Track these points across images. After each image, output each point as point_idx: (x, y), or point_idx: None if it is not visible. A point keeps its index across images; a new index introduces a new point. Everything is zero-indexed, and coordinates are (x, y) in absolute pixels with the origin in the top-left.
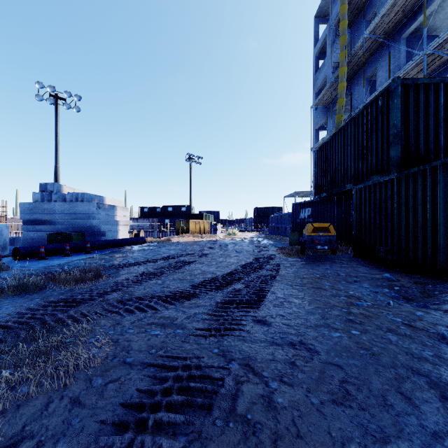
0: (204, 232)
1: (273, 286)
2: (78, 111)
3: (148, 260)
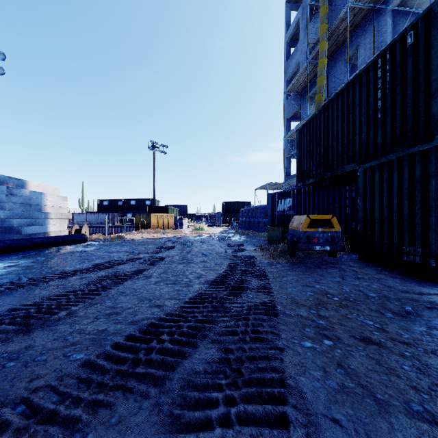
0: (167, 227)
1: (283, 351)
2: (2, 74)
3: (60, 273)
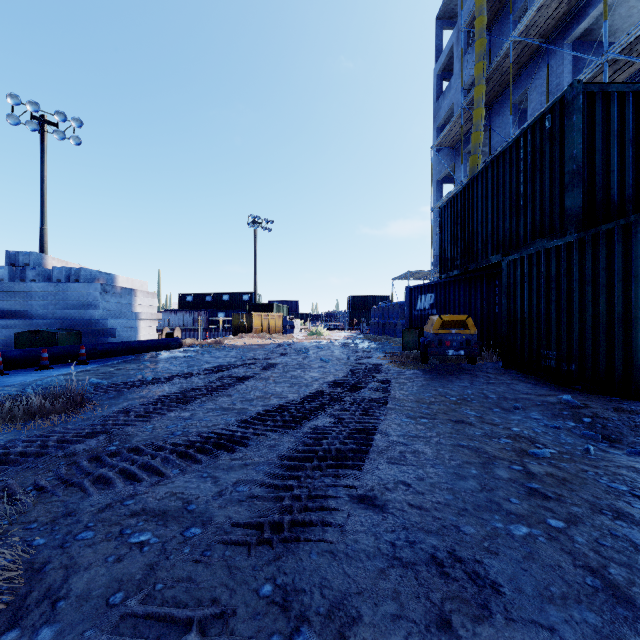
0: (274, 330)
1: (383, 420)
2: (78, 144)
3: (178, 374)
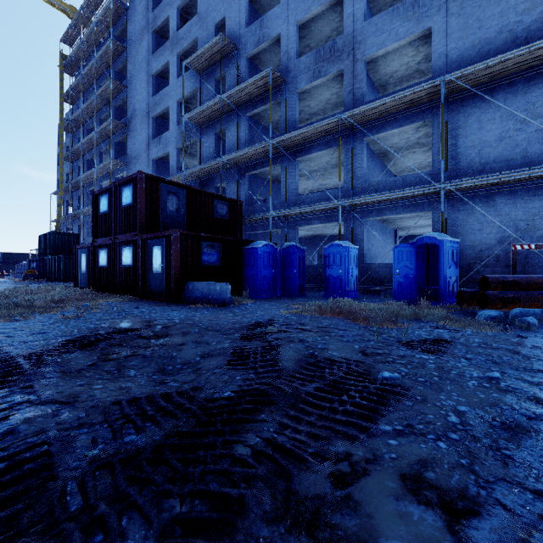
0: None
1: (4, 284)
2: None
3: None
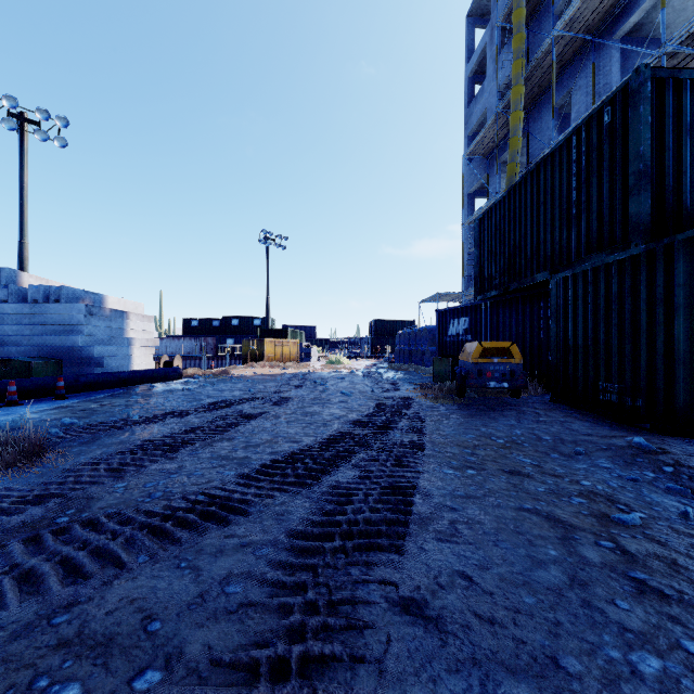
0: (289, 358)
1: (422, 473)
2: (64, 146)
3: (171, 411)
